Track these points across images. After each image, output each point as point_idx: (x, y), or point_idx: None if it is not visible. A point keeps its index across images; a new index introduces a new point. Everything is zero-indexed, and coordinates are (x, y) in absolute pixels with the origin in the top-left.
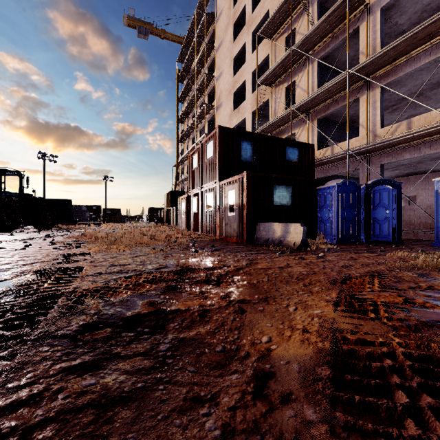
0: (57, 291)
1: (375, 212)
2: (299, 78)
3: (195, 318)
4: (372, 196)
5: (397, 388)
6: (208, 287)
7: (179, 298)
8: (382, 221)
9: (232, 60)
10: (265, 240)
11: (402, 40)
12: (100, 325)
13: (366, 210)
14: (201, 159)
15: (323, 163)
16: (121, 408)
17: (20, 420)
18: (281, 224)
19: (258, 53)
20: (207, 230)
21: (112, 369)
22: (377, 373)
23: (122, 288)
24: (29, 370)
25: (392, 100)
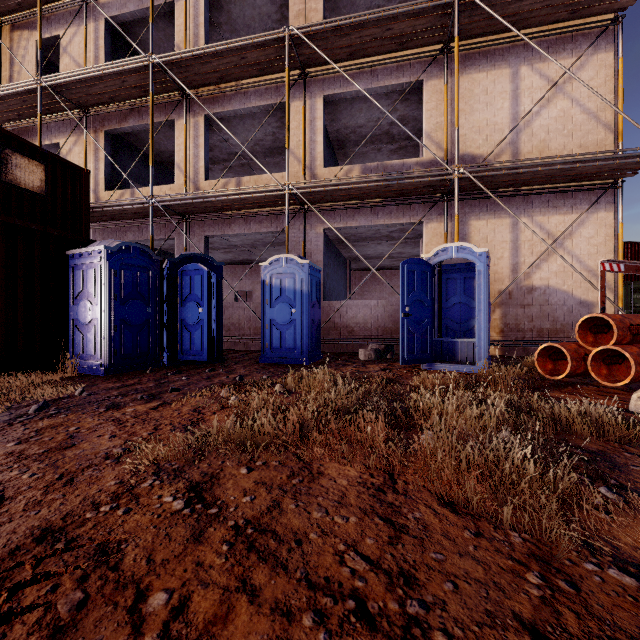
0: None
1: (183, 311)
2: (68, 36)
3: None
4: (179, 281)
5: None
6: None
7: None
8: (194, 327)
9: None
10: None
11: (228, 46)
12: None
13: (169, 305)
14: None
15: (113, 215)
16: None
17: None
18: None
19: None
20: None
21: None
22: None
23: None
24: None
25: (224, 150)
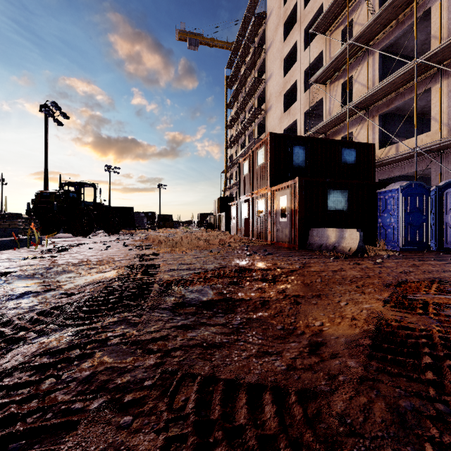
0: (148, 280)
1: (447, 217)
2: (357, 72)
3: (257, 306)
4: (444, 199)
5: (425, 355)
6: (265, 284)
7: (242, 291)
8: None
9: (283, 61)
10: (318, 245)
11: None
12: (186, 304)
13: (436, 214)
14: (251, 165)
15: (386, 163)
16: (216, 349)
17: (160, 346)
18: (335, 230)
19: (311, 51)
20: (258, 235)
21: (204, 330)
22: (411, 347)
23: (195, 280)
24: (153, 324)
25: None
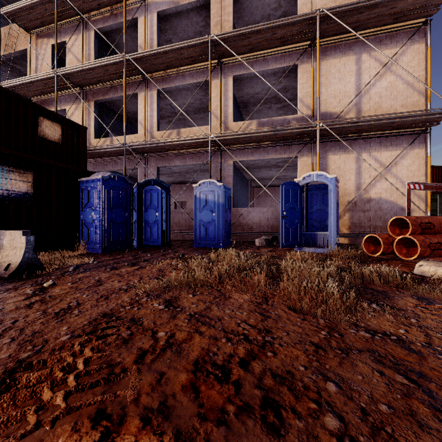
0: None
1: (146, 214)
2: (72, 41)
3: None
4: (144, 196)
5: None
6: None
7: None
8: (153, 224)
9: None
10: None
11: (172, 48)
12: None
13: (138, 211)
14: None
15: (100, 154)
16: None
17: None
18: None
19: None
20: None
21: None
22: None
23: None
24: None
25: (168, 110)
